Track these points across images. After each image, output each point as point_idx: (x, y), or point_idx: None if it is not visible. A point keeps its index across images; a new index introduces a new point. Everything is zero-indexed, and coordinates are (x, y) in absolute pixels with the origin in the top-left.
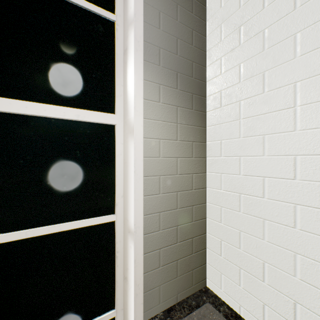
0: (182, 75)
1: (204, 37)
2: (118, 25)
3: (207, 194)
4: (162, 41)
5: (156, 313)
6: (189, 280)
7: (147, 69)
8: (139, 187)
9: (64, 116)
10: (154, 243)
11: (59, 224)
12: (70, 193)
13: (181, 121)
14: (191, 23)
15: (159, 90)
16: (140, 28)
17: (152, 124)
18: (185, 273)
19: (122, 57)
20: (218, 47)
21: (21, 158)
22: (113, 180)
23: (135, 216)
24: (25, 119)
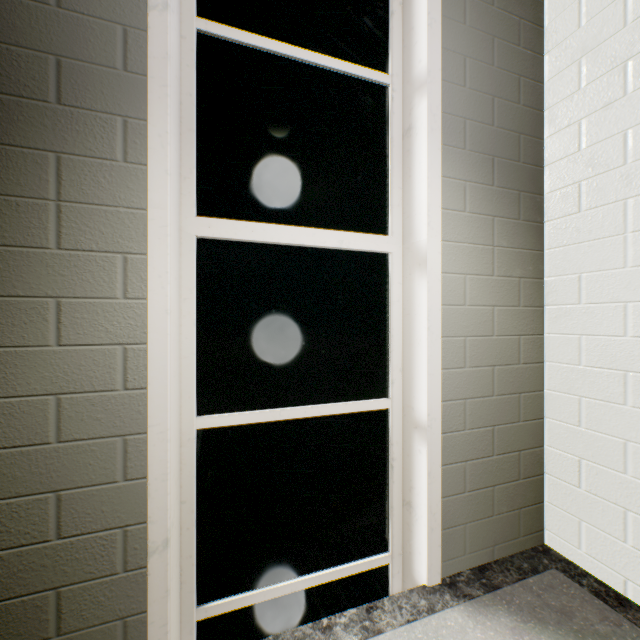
0: (502, 160)
1: (540, 84)
2: (395, 91)
3: (545, 375)
4: (469, 107)
5: (460, 569)
6: (513, 526)
7: (445, 159)
8: (435, 354)
9: (323, 244)
10: (457, 450)
11: (316, 405)
12: (330, 360)
13: (499, 242)
14: (517, 64)
15: (464, 191)
16: (436, 93)
17: (453, 249)
18: (506, 511)
19: (400, 142)
20: (573, 102)
21: (273, 307)
22: (385, 343)
23: (430, 401)
24: (277, 250)
